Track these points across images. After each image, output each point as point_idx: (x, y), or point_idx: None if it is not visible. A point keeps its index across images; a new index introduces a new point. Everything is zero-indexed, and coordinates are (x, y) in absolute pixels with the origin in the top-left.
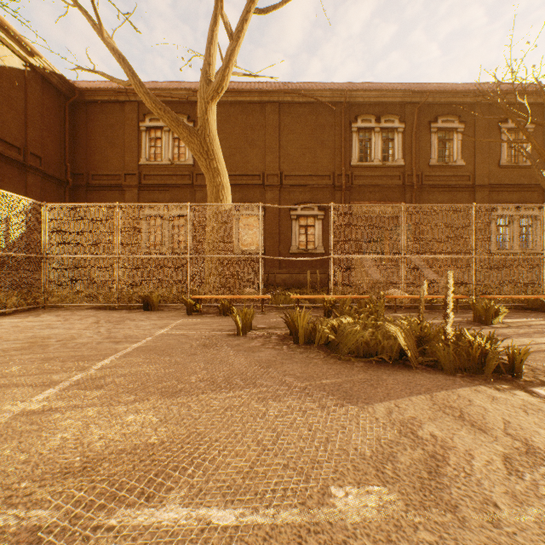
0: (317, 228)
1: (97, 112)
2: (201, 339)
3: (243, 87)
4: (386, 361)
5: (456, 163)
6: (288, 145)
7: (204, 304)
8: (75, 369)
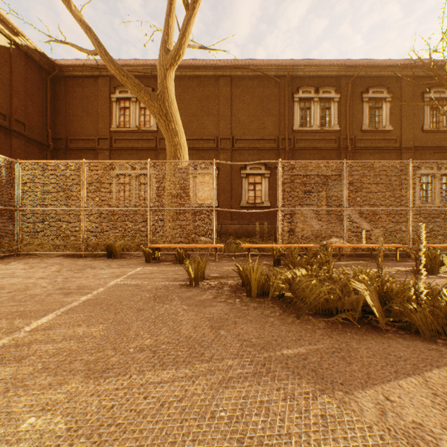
0: (263, 185)
1: (74, 86)
2: (151, 292)
3: (200, 63)
4: (349, 320)
5: (385, 128)
6: (238, 113)
7: (163, 252)
8: (4, 330)
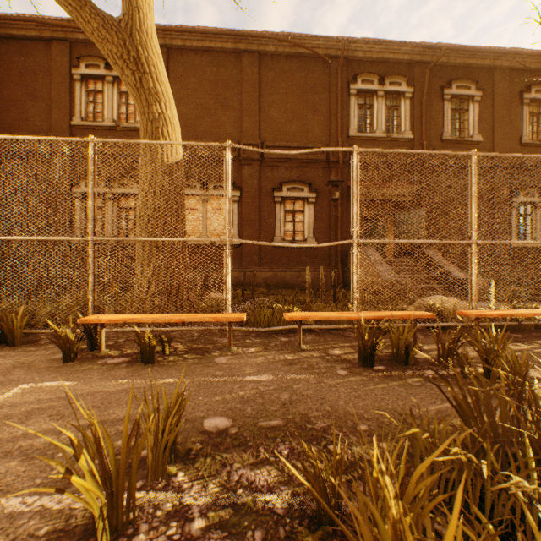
0: (307, 214)
1: (12, 52)
2: None
3: (213, 28)
4: None
5: (473, 138)
6: (270, 108)
7: (121, 328)
8: None
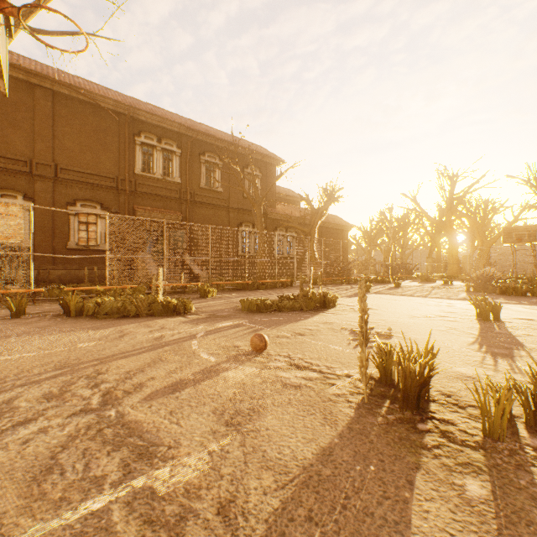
0: (100, 226)
1: None
2: None
3: None
4: (129, 316)
5: (218, 189)
6: (65, 137)
7: None
8: None
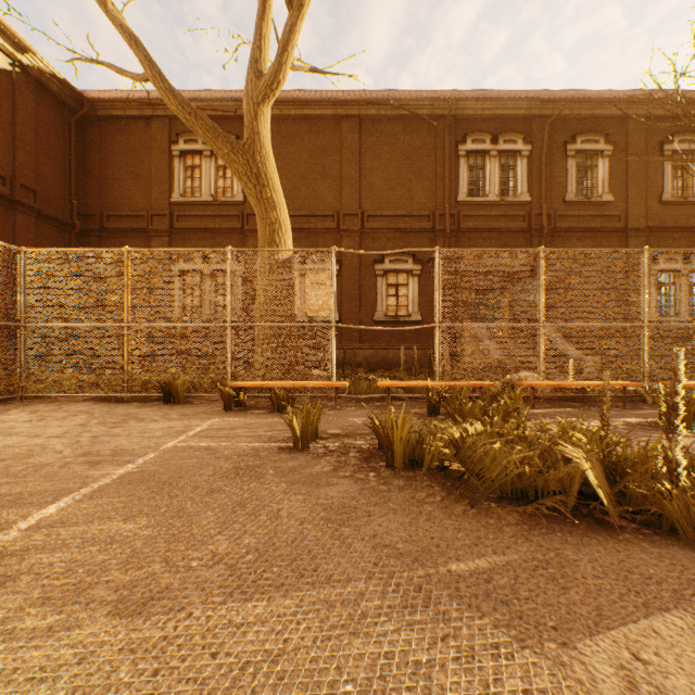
0: (411, 288)
1: (114, 132)
2: (231, 460)
3: (311, 96)
4: (557, 510)
5: (602, 198)
6: (372, 174)
7: (252, 394)
8: None
